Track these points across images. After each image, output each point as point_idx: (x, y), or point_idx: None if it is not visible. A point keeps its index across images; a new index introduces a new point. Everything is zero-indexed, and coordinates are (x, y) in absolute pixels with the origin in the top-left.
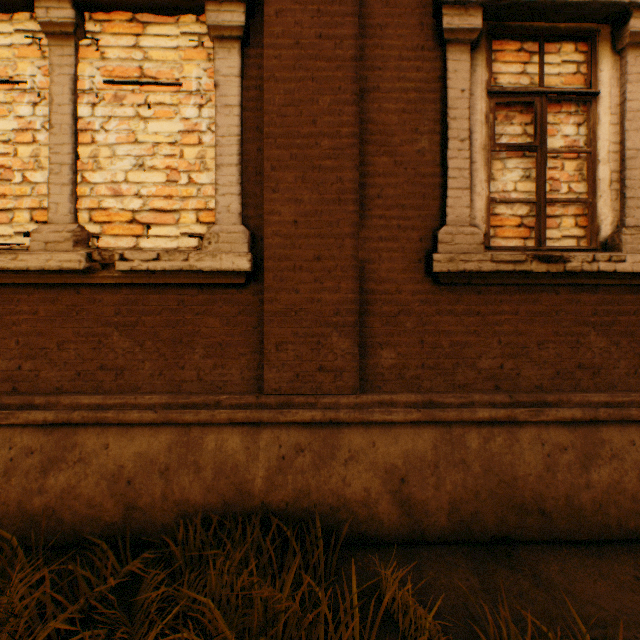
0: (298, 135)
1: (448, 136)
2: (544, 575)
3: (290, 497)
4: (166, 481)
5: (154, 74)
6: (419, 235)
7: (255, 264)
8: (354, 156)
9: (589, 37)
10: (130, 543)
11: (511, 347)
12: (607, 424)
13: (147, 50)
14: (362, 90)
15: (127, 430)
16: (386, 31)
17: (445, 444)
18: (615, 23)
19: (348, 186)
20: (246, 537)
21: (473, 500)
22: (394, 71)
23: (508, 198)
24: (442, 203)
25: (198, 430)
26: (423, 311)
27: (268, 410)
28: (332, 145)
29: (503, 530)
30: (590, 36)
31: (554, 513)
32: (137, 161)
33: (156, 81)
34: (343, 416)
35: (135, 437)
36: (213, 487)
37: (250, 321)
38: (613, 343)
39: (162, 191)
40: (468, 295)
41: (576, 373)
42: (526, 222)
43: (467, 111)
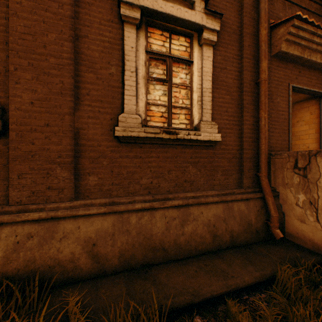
0: (34, 52)
1: (125, 68)
2: (158, 279)
3: (21, 265)
4: None
5: None
6: (111, 117)
7: (5, 126)
8: (71, 70)
9: (190, 36)
10: None
11: (156, 173)
12: (193, 206)
13: None
14: (78, 35)
15: None
16: (92, 7)
17: (119, 223)
18: (199, 33)
19: (67, 86)
20: None
21: (132, 249)
22: (97, 29)
23: (155, 103)
24: (123, 102)
25: None
26: (113, 156)
27: (8, 215)
28: (57, 62)
29: (146, 261)
30: (190, 36)
31: (169, 248)
32: None
33: None
34: (60, 214)
35: None
36: None
37: (1, 161)
38: (199, 170)
39: None
40: (136, 148)
41: (184, 184)
42: (165, 115)
43: (135, 58)
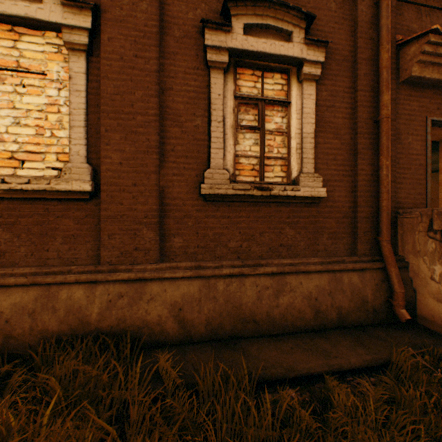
0: (122, 112)
1: (211, 119)
2: (248, 351)
3: (114, 323)
4: (33, 319)
5: (27, 66)
6: (196, 173)
7: (96, 187)
8: (157, 127)
9: (287, 72)
10: (8, 359)
11: (246, 235)
12: (290, 274)
13: (22, 50)
14: (163, 89)
15: (6, 290)
16: (177, 56)
17: (206, 288)
18: (298, 67)
19: (153, 144)
20: (83, 346)
21: (219, 317)
22: (182, 80)
23: (245, 155)
24: (209, 156)
25: (56, 287)
26: (198, 216)
27: (102, 274)
28: (143, 120)
29: (235, 332)
30: (287, 72)
31: (261, 321)
32: (15, 120)
33: (29, 70)
34: (147, 275)
35: (12, 294)
36: (65, 321)
37: (93, 221)
38: (298, 233)
39: (33, 140)
40: (223, 207)
41: (279, 249)
42: (256, 168)
43: (222, 106)
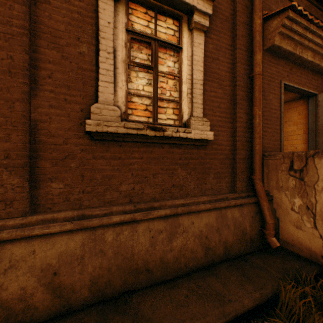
0: None
1: (100, 48)
2: (141, 311)
3: None
4: None
5: None
6: (81, 107)
7: None
8: (24, 42)
9: (179, 18)
10: None
11: (139, 177)
12: (182, 215)
13: None
14: None
15: None
16: None
17: (91, 242)
18: (189, 15)
19: (18, 63)
20: None
21: (107, 274)
22: None
23: (138, 93)
24: (97, 89)
25: None
26: (84, 156)
27: None
28: (3, 29)
29: (126, 287)
30: (179, 18)
31: (154, 269)
32: None
33: None
34: (6, 235)
35: None
36: None
37: None
38: (188, 173)
39: None
40: (114, 147)
41: (172, 189)
42: (150, 108)
43: (112, 36)
